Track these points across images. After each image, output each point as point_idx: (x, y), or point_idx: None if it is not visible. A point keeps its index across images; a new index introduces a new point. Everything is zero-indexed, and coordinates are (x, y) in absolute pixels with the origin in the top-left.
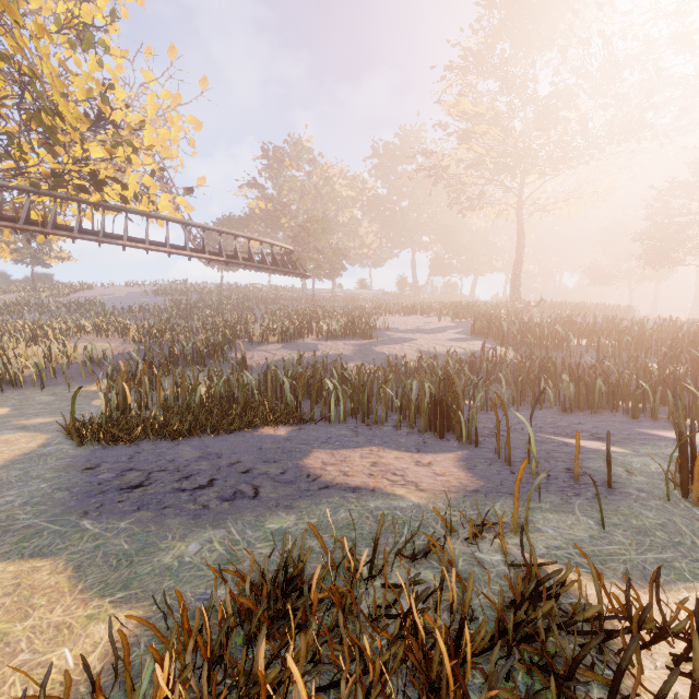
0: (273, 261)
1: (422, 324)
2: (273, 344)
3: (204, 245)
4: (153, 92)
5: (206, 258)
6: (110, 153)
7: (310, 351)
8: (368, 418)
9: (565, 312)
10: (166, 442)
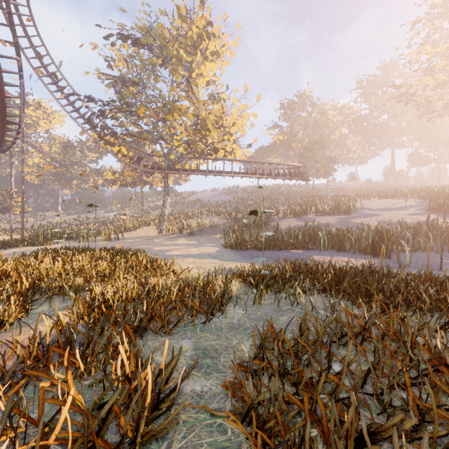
0: (290, 174)
1: (390, 205)
2: (290, 218)
3: (256, 170)
4: (236, 106)
5: (257, 177)
6: (222, 139)
7: (311, 221)
8: (340, 250)
9: None
10: (257, 251)
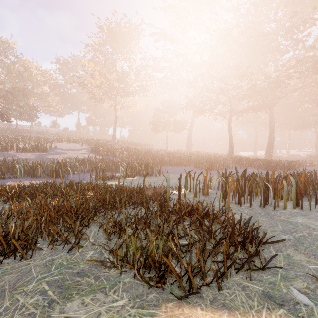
0: None
1: (74, 147)
2: None
3: None
4: None
5: None
6: None
7: (12, 156)
8: (34, 177)
9: (129, 145)
10: None
